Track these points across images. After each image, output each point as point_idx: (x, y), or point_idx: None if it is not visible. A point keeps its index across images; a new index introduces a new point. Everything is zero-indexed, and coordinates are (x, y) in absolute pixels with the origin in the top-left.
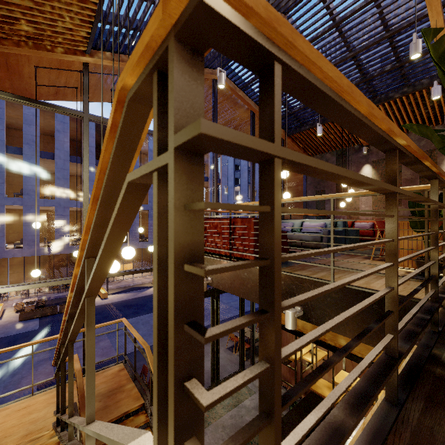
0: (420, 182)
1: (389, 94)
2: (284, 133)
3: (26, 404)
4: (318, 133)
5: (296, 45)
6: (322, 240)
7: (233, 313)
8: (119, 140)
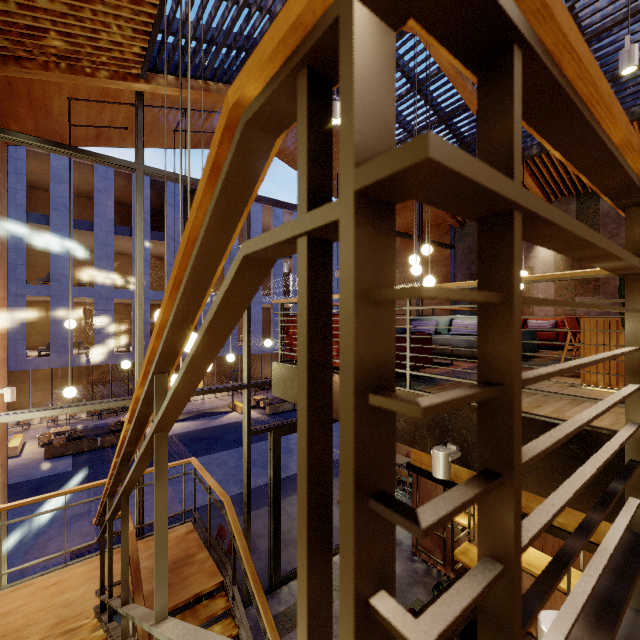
0: None
1: None
2: None
3: (57, 578)
4: None
5: (554, 14)
6: None
7: None
8: (222, 191)
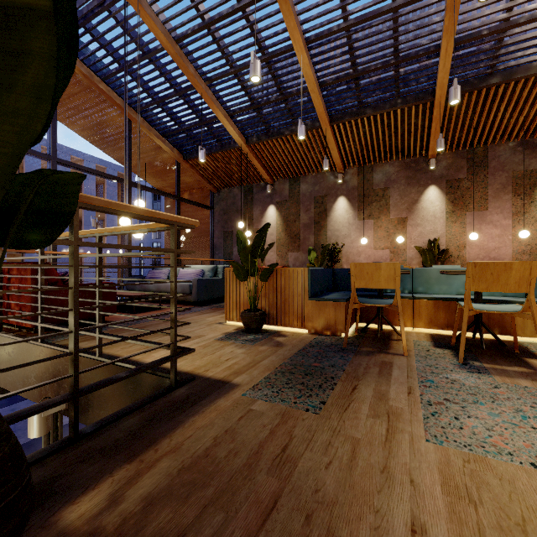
0: (315, 228)
1: (281, 130)
2: (178, 155)
3: None
4: (200, 158)
5: None
6: (192, 292)
7: None
8: None
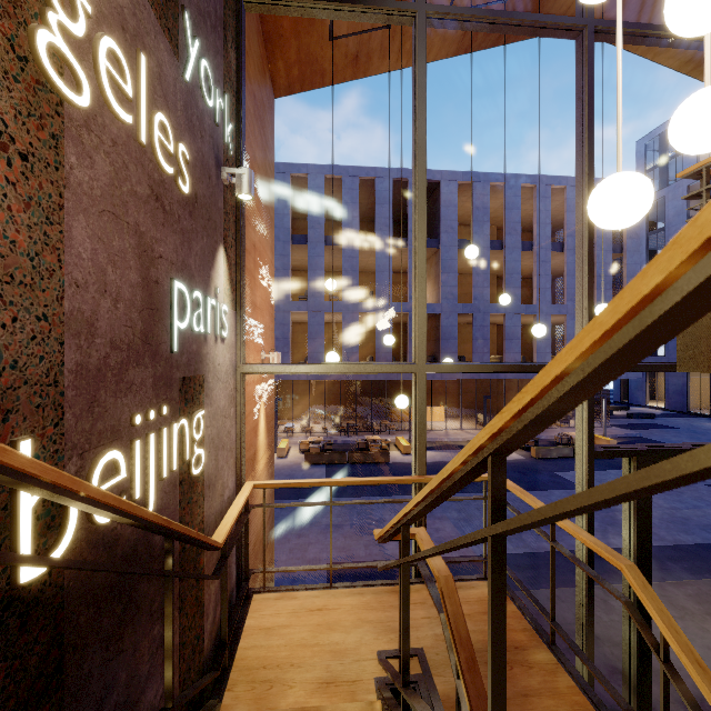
0: None
1: None
2: None
3: (322, 602)
4: None
5: None
6: None
7: (702, 537)
8: None
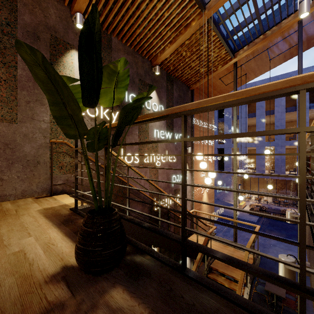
0: None
1: None
2: None
3: None
4: None
5: None
6: None
7: None
8: None
